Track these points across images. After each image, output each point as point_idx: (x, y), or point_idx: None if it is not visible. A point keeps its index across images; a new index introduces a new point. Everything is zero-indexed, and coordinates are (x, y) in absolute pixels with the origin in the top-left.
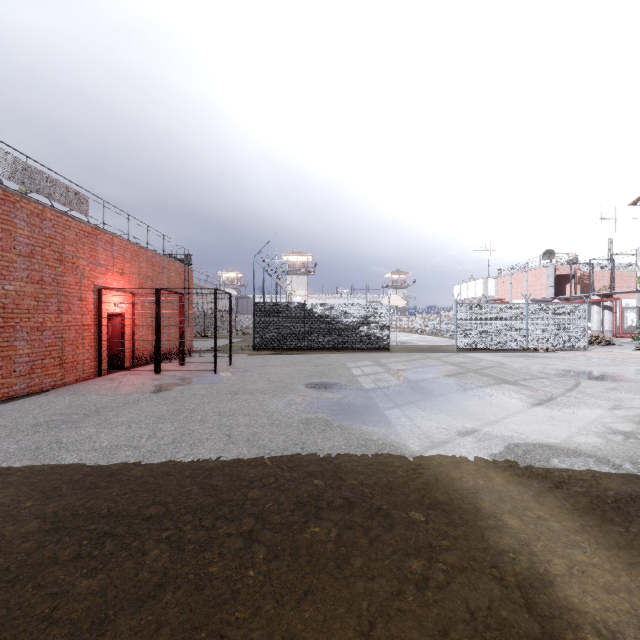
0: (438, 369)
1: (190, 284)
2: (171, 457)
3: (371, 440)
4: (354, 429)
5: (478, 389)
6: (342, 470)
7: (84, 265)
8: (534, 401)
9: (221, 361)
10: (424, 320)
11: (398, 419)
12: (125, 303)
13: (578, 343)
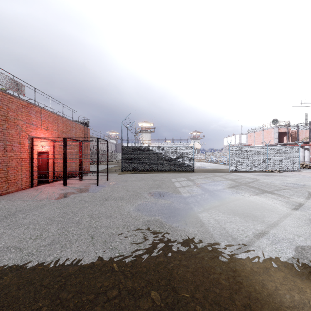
0: (223, 183)
1: (88, 136)
2: (42, 260)
3: (193, 242)
4: (180, 231)
5: (252, 197)
6: (174, 278)
7: (22, 124)
8: (291, 206)
9: (103, 178)
10: (209, 155)
11: (209, 221)
12: (47, 146)
13: (295, 168)
